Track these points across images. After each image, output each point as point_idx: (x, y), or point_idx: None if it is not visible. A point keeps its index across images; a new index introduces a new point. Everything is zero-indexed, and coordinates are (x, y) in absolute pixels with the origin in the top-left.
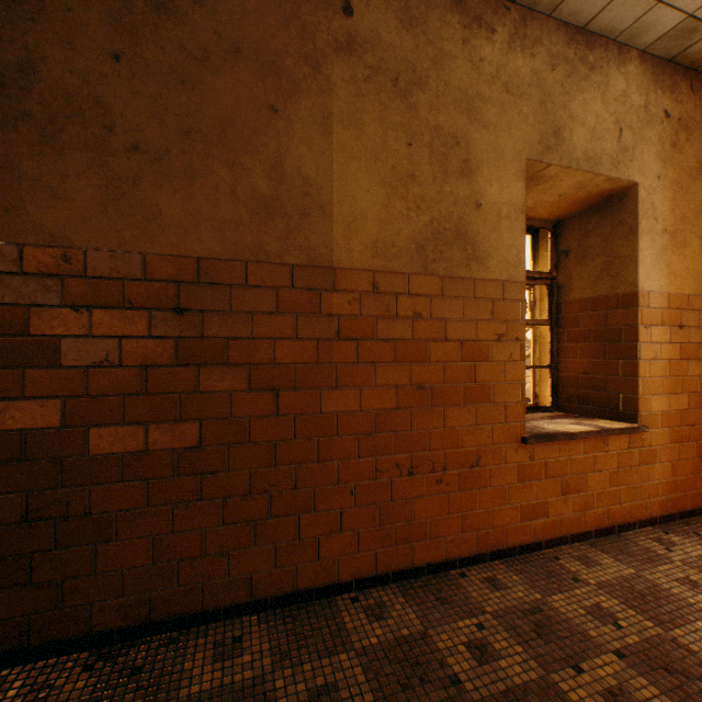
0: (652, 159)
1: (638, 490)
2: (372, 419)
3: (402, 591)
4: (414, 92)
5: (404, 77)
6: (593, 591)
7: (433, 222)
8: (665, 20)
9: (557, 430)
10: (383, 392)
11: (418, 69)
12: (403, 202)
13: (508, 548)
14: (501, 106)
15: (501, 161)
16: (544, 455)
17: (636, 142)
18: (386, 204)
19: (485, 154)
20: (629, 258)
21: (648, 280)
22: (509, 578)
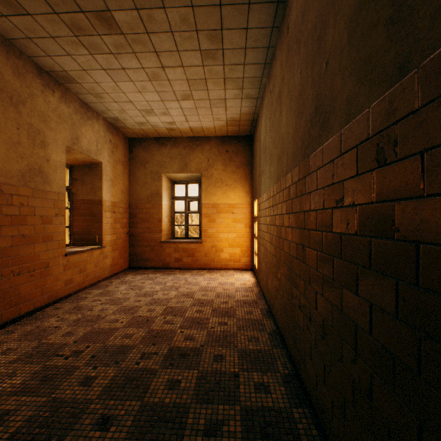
0: (107, 155)
1: (103, 268)
2: (0, 252)
3: (18, 325)
4: (21, 106)
5: (16, 98)
6: (93, 297)
7: (30, 164)
8: (111, 114)
9: (77, 250)
10: (6, 239)
11: (23, 96)
12: (15, 153)
13: (60, 298)
14: (58, 123)
15: (58, 145)
16: (73, 260)
17: (103, 148)
18: (7, 153)
19: (51, 140)
20: (100, 187)
21: (106, 196)
22: (64, 305)
